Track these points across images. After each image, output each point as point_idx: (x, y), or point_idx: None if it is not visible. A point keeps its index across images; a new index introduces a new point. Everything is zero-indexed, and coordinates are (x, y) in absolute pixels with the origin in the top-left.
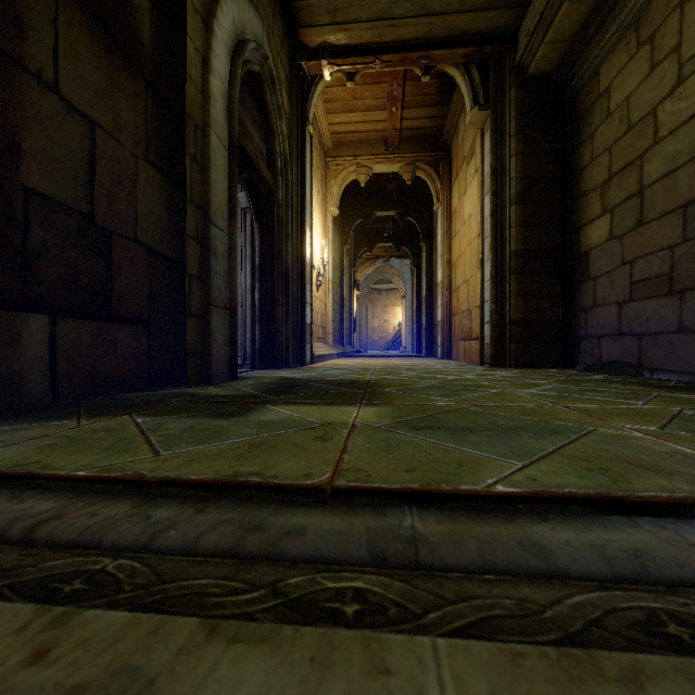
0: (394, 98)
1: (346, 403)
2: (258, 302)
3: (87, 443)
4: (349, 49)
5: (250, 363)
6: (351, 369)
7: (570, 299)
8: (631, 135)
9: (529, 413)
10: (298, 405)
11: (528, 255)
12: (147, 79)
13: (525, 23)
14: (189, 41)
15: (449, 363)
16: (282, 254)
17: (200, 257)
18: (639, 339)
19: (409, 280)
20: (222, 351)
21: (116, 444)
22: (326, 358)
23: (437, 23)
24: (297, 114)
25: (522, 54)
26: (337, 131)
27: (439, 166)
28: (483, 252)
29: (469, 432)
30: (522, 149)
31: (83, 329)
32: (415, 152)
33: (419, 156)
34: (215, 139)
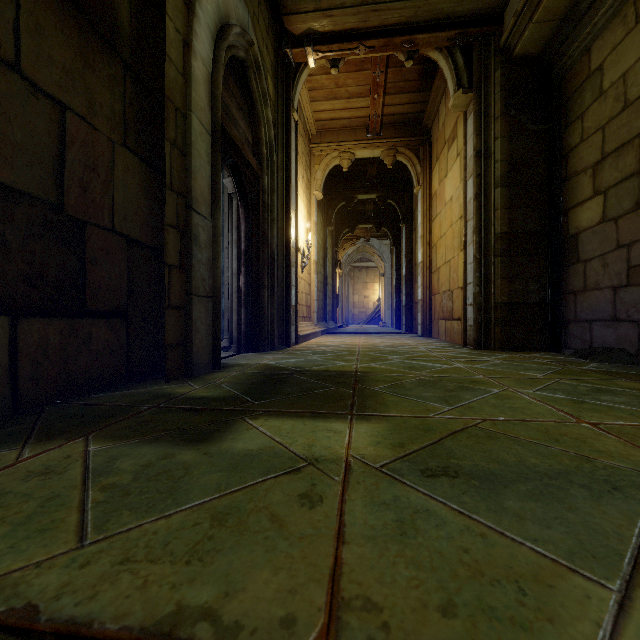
0: (377, 84)
1: (335, 414)
2: (244, 286)
3: (3, 507)
4: (333, 35)
5: (236, 346)
6: (335, 353)
7: (557, 281)
8: (628, 113)
9: (556, 438)
10: (280, 418)
11: (513, 238)
12: (125, 62)
13: (511, 3)
14: (168, 21)
15: (430, 343)
16: (268, 238)
17: (181, 246)
18: (637, 326)
19: (389, 259)
20: (204, 341)
21: (39, 511)
22: (310, 337)
23: (421, 6)
24: (282, 101)
25: (508, 35)
26: (321, 119)
27: (419, 150)
28: (466, 234)
29: (499, 485)
30: (508, 131)
31: (50, 328)
32: (396, 137)
33: (400, 141)
34: (197, 124)
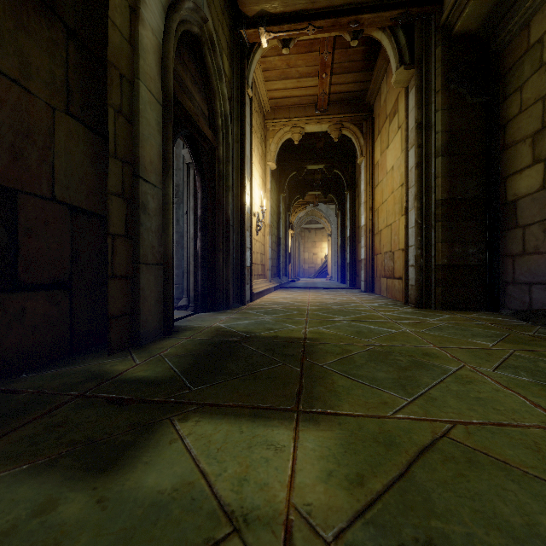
0: (324, 65)
1: (279, 411)
2: (200, 250)
3: None
4: (284, 17)
5: (193, 305)
6: (286, 312)
7: (495, 245)
8: None
9: None
10: (214, 419)
11: (453, 204)
12: (68, 27)
13: None
14: None
15: (374, 299)
16: (223, 205)
17: (127, 215)
18: None
19: (334, 221)
20: (154, 308)
21: None
22: (264, 293)
23: None
24: (237, 78)
25: (449, 13)
26: (274, 97)
27: (362, 125)
28: (408, 200)
29: None
30: (448, 103)
31: None
32: (341, 113)
33: (345, 117)
34: (146, 92)
